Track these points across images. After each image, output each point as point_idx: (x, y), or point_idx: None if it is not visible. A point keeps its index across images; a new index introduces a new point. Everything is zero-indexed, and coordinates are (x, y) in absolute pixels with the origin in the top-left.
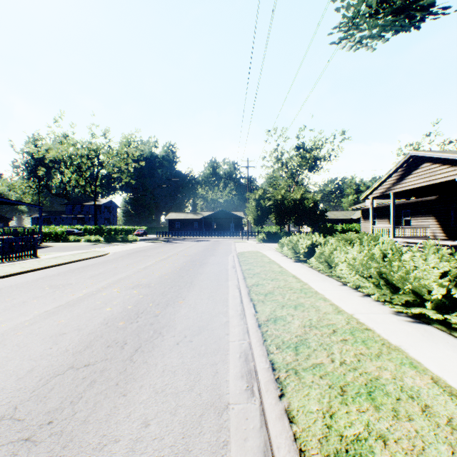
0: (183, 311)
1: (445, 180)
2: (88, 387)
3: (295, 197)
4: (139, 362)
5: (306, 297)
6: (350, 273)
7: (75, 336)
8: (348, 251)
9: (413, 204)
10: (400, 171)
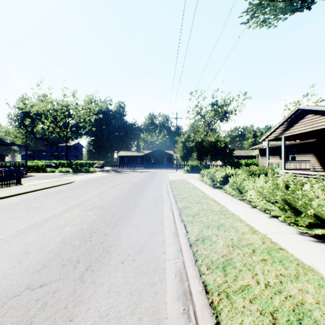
0: (128, 231)
1: (324, 127)
2: (39, 311)
3: (211, 140)
4: (88, 282)
5: (226, 218)
6: (258, 198)
7: (37, 255)
8: (254, 181)
9: (297, 145)
10: (289, 121)
